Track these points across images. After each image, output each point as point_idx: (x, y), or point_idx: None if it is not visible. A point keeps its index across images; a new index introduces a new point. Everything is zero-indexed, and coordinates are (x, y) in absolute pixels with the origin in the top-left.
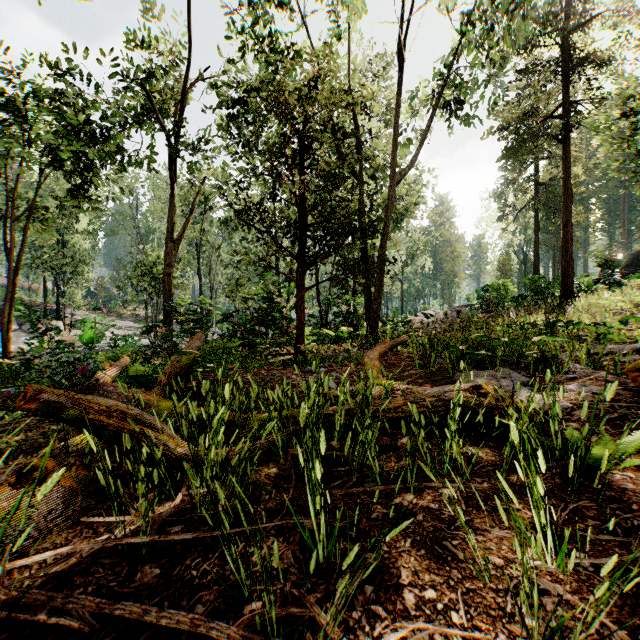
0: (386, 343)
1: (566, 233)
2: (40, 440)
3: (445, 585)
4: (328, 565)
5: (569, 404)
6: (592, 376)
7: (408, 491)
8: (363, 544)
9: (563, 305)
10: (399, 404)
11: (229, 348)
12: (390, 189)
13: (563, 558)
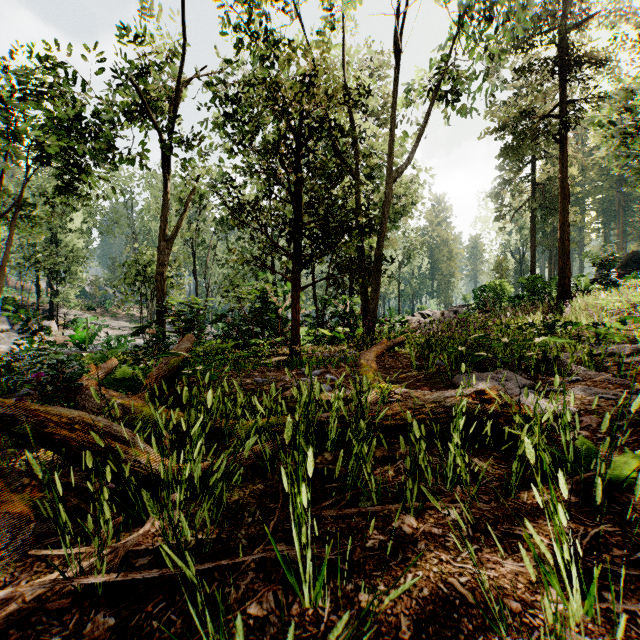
0: (383, 344)
1: (563, 233)
2: (10, 450)
3: (454, 639)
4: (315, 610)
5: (575, 409)
6: (596, 378)
7: (408, 512)
8: (356, 581)
9: (560, 305)
10: (397, 410)
11: (223, 349)
12: (387, 187)
13: (592, 602)
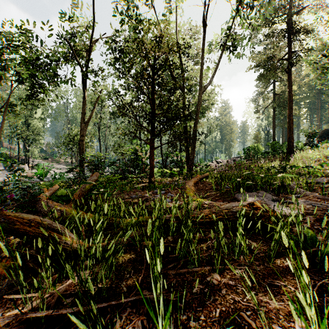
0: (197, 177)
1: (290, 119)
2: None
3: None
4: None
5: (301, 212)
6: (310, 195)
7: (215, 271)
8: (188, 314)
9: (288, 157)
10: (206, 213)
11: (114, 179)
12: (199, 96)
13: (324, 328)
